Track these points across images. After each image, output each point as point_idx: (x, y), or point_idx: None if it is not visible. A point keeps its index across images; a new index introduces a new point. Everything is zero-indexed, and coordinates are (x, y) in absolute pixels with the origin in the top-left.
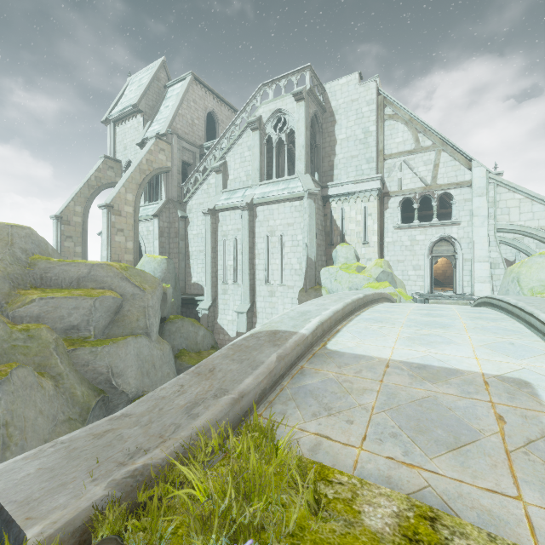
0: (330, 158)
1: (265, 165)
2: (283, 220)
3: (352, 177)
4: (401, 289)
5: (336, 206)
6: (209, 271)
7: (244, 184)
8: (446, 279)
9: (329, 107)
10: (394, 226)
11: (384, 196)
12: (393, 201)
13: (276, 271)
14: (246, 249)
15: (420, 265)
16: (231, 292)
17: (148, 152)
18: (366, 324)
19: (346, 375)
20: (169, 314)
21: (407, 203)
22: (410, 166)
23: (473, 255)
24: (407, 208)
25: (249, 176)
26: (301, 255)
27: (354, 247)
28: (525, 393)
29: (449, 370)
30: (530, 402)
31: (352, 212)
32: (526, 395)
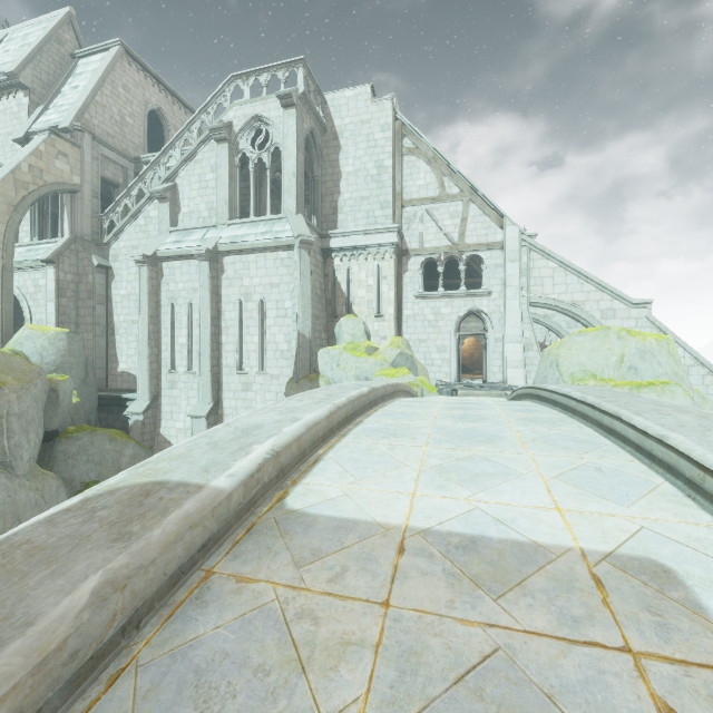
0: (333, 197)
1: (237, 196)
2: (263, 279)
3: (361, 226)
4: (423, 377)
5: (341, 264)
6: (145, 353)
7: (206, 222)
8: (473, 364)
9: (331, 126)
10: (415, 294)
11: (403, 254)
12: (414, 262)
13: (253, 353)
14: (206, 320)
15: (445, 346)
16: (182, 385)
17: (33, 154)
18: (370, 442)
19: (307, 590)
20: (65, 425)
21: (430, 268)
22: (433, 218)
23: (506, 334)
24: (430, 275)
25: (212, 211)
26: (290, 331)
27: (365, 321)
28: (680, 607)
29: (520, 547)
30: (702, 637)
31: (362, 273)
32: (685, 612)
